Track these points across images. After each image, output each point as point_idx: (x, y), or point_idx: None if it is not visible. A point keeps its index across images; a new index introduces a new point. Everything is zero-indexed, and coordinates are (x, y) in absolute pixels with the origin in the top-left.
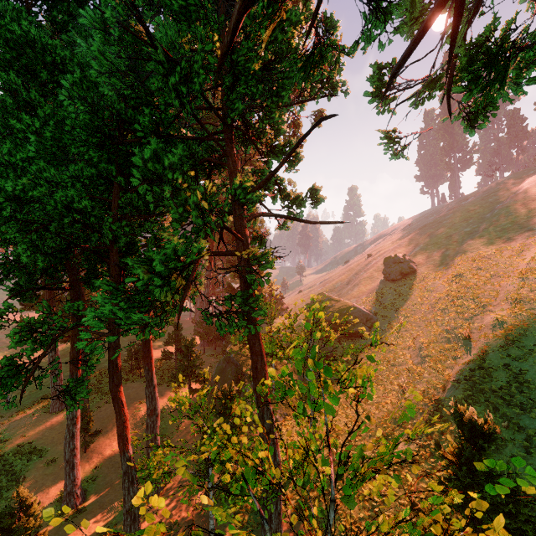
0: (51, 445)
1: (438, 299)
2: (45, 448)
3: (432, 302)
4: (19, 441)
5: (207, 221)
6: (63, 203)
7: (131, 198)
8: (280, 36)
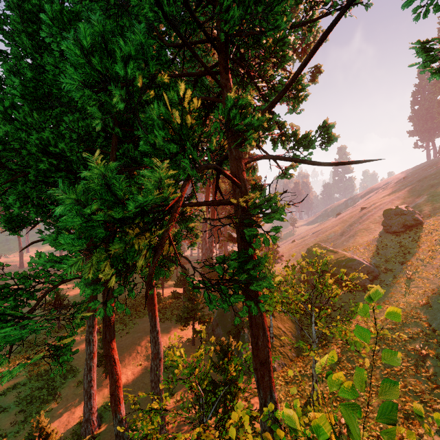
0: (82, 366)
1: None
2: (78, 369)
3: None
4: None
5: (188, 153)
6: (39, 147)
7: (128, 149)
8: None
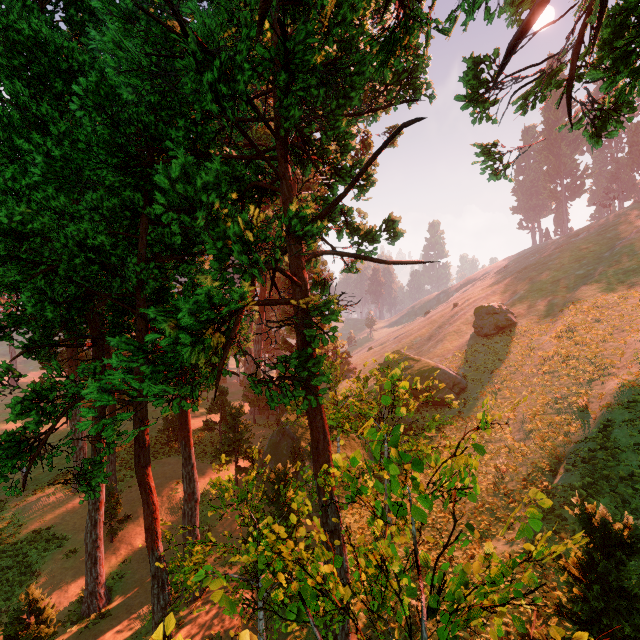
0: (72, 532)
1: (544, 359)
2: (65, 535)
3: (537, 363)
4: (36, 526)
5: (253, 260)
6: (74, 238)
7: (163, 233)
8: (348, 15)
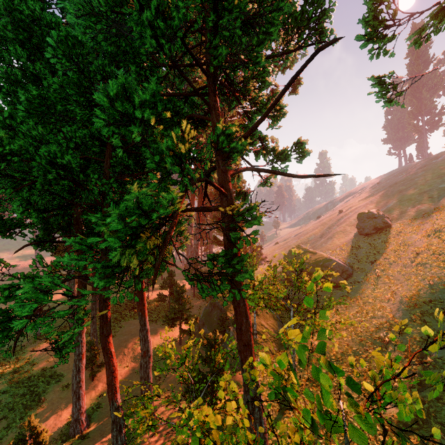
0: (67, 371)
1: (417, 253)
2: (62, 373)
3: (410, 256)
4: (43, 366)
5: (186, 172)
6: (47, 159)
7: (122, 157)
8: None
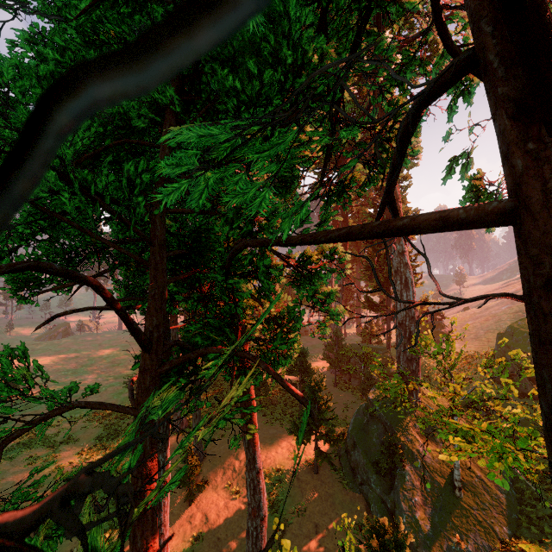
0: None
1: None
2: None
3: None
4: None
5: None
6: None
7: None
8: None
